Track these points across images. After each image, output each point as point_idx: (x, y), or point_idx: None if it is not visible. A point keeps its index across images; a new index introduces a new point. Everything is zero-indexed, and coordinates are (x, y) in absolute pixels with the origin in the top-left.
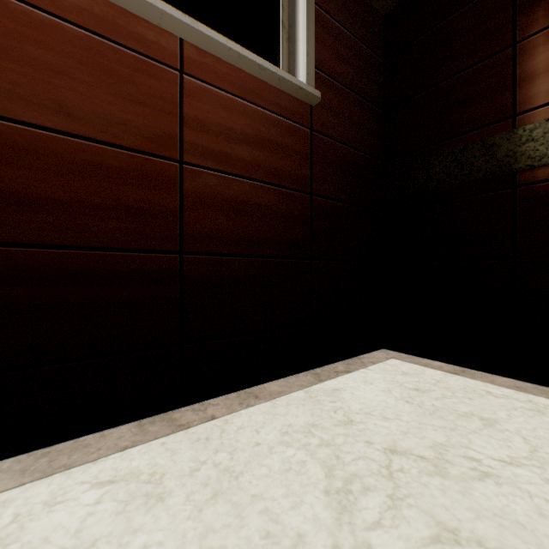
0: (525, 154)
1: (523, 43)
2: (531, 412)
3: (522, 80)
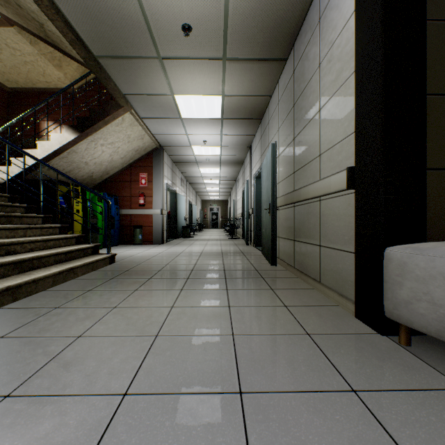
0: None
1: (41, 121)
2: None
3: (41, 129)
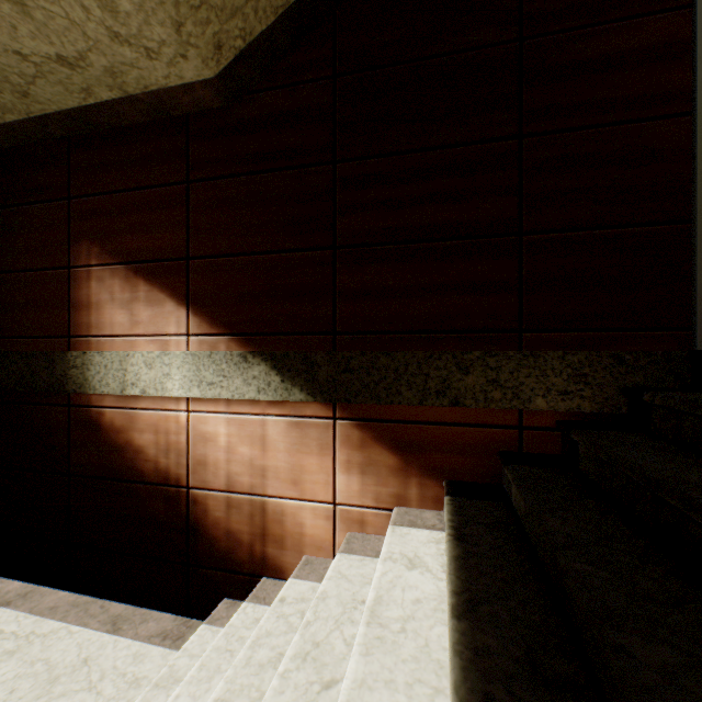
0: (73, 378)
1: (76, 270)
2: (2, 657)
3: (76, 305)
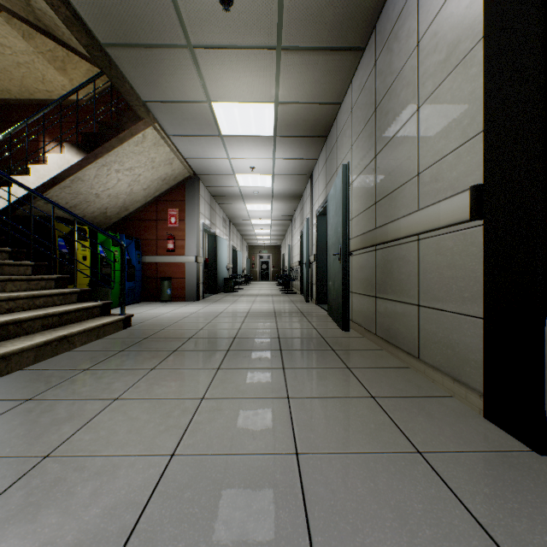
0: None
1: (41, 143)
2: None
3: (41, 152)
